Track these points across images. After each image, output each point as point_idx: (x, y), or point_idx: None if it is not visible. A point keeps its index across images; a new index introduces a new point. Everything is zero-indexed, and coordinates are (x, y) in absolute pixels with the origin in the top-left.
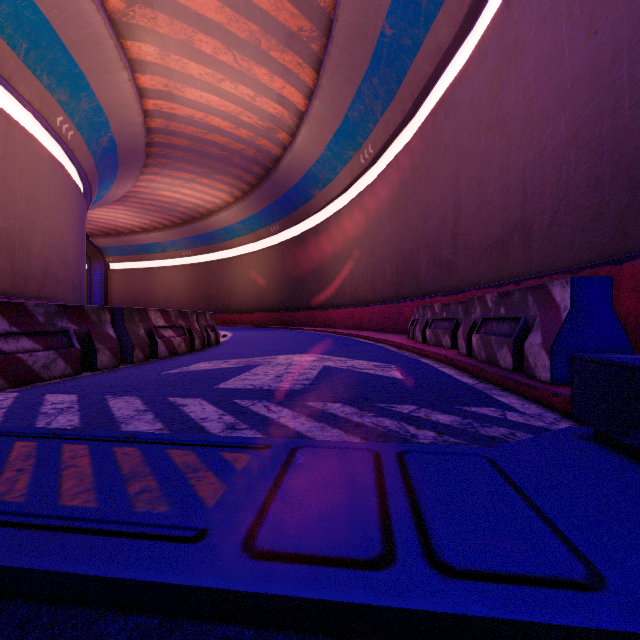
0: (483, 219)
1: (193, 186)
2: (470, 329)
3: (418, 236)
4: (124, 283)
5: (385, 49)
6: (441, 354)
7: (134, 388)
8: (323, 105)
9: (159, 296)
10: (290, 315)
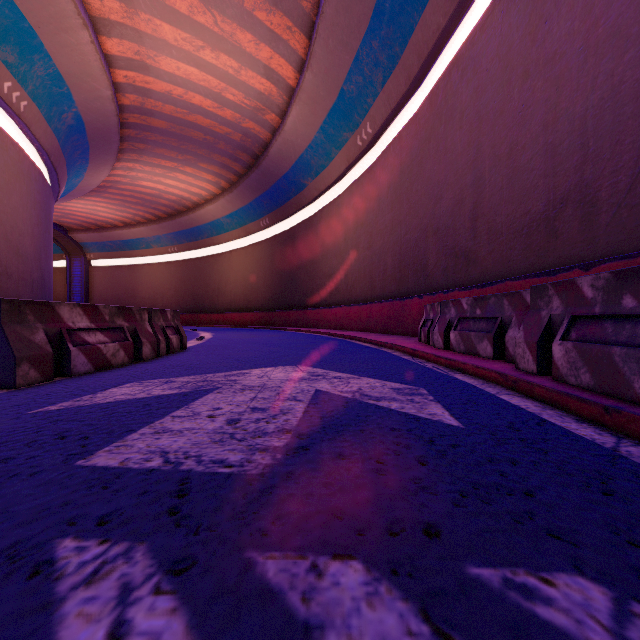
0: (516, 193)
1: (176, 176)
2: (542, 333)
3: (426, 222)
4: (106, 281)
5: (388, 2)
6: (490, 370)
7: None
8: (316, 78)
9: (143, 295)
10: (281, 315)
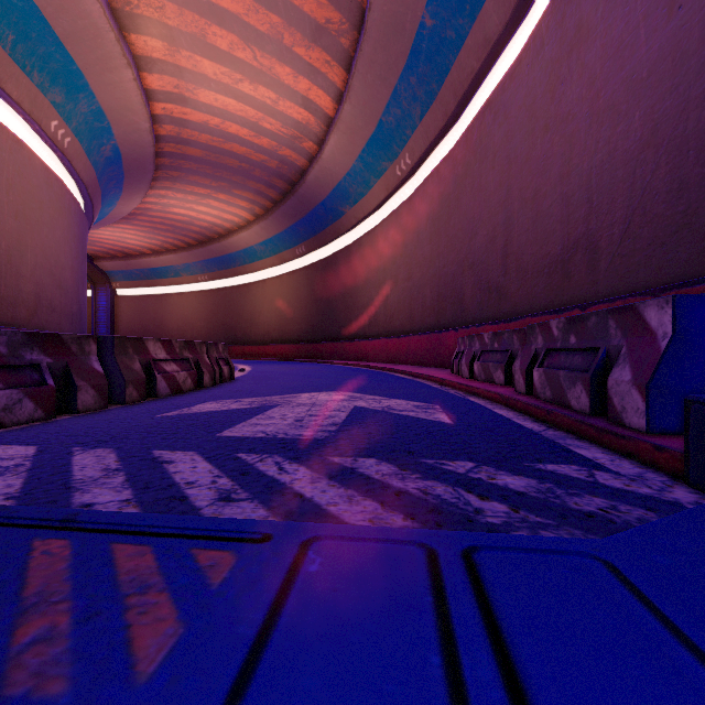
0: (539, 235)
1: (209, 202)
2: (530, 362)
3: (462, 257)
4: (133, 311)
5: (425, 43)
6: (494, 392)
7: (114, 437)
8: (354, 109)
9: (172, 326)
10: (317, 347)
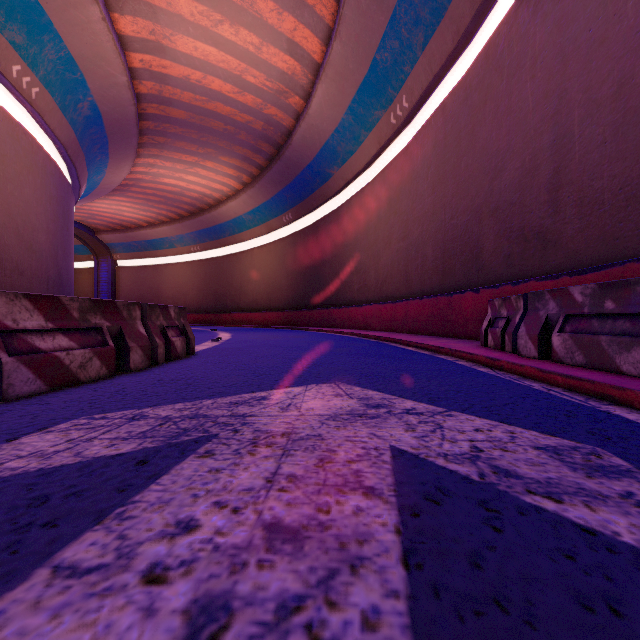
0: (631, 144)
1: (197, 171)
2: None
3: (479, 202)
4: (132, 281)
5: None
6: None
7: None
8: (345, 48)
9: (167, 294)
10: (304, 314)
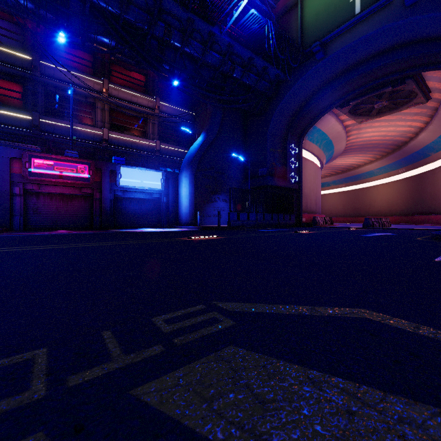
0: None
1: (353, 158)
2: None
3: None
4: None
5: None
6: None
7: None
8: (434, 127)
9: (325, 208)
10: (413, 217)
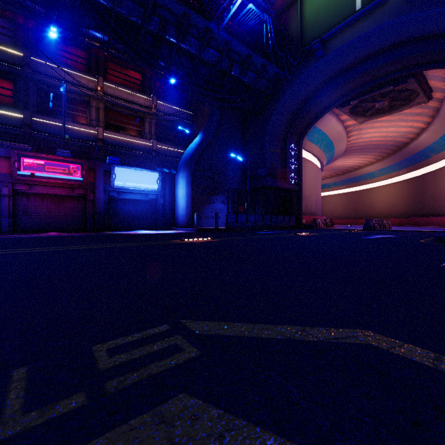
0: None
1: (354, 159)
2: None
3: None
4: None
5: None
6: None
7: None
8: (436, 127)
9: (326, 210)
10: (414, 219)
